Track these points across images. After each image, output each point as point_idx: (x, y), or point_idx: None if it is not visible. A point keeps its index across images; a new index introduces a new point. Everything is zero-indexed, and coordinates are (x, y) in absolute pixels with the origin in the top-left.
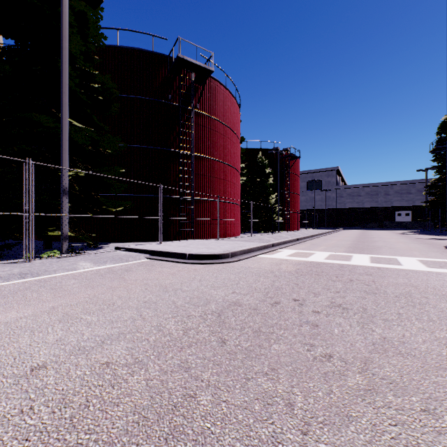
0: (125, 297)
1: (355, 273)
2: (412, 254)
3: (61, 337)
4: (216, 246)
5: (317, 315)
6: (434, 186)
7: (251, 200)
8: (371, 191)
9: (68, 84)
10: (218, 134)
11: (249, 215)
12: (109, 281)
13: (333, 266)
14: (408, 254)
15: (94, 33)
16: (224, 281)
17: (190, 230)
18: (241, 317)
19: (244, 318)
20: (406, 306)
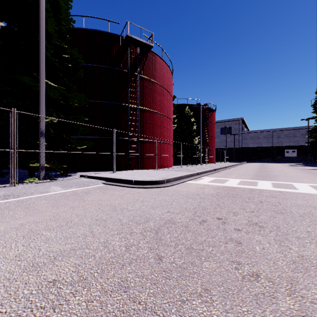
0: (81, 216)
1: (263, 196)
2: (303, 181)
3: (20, 253)
4: (155, 174)
5: (239, 232)
6: (314, 131)
7: (180, 141)
8: (267, 135)
9: (46, 54)
10: (156, 93)
11: (179, 152)
12: (71, 202)
13: (244, 190)
14: (300, 181)
15: (65, 18)
16: (161, 202)
17: (136, 162)
18: (175, 234)
19: (178, 235)
20: (311, 224)
